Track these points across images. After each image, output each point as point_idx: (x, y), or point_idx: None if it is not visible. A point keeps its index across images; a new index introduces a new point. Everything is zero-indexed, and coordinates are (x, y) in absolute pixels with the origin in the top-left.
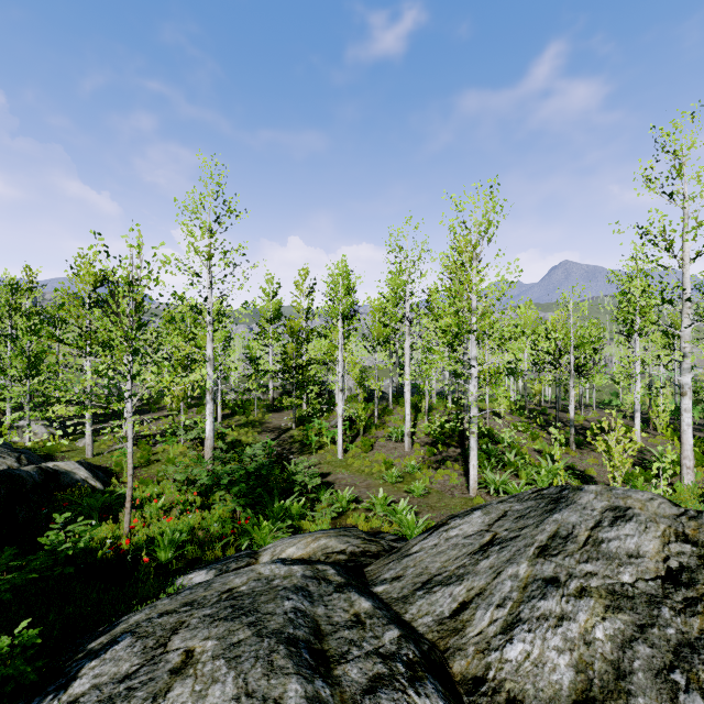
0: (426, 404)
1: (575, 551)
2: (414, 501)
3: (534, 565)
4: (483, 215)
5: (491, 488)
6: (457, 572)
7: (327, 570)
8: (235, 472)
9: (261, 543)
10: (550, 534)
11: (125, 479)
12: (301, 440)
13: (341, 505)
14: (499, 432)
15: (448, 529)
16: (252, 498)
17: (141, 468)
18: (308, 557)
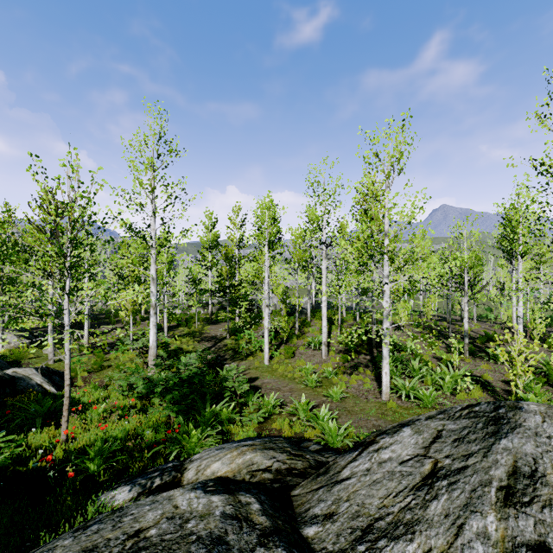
0: (339, 317)
1: (552, 499)
2: (332, 404)
3: (505, 520)
4: (394, 148)
5: (402, 394)
6: (402, 517)
7: (250, 503)
8: (169, 381)
9: (190, 451)
10: (508, 468)
11: (79, 383)
12: (234, 348)
13: (267, 409)
14: (401, 341)
15: (378, 449)
16: (186, 404)
17: (94, 373)
18: (232, 475)
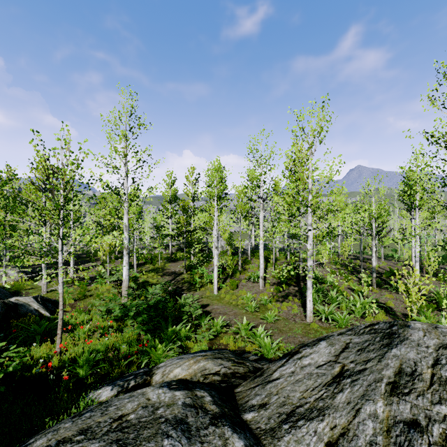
0: (273, 256)
1: (425, 390)
2: (267, 325)
3: (390, 405)
4: (316, 124)
5: (322, 317)
6: (316, 405)
7: (204, 396)
8: (139, 306)
9: (156, 361)
10: (395, 369)
11: (67, 308)
12: (189, 281)
13: (216, 329)
14: (323, 276)
15: (301, 357)
16: (152, 324)
17: (79, 300)
18: (190, 377)
